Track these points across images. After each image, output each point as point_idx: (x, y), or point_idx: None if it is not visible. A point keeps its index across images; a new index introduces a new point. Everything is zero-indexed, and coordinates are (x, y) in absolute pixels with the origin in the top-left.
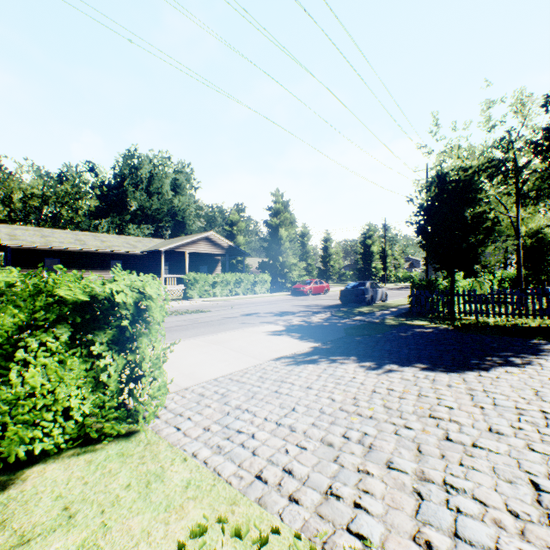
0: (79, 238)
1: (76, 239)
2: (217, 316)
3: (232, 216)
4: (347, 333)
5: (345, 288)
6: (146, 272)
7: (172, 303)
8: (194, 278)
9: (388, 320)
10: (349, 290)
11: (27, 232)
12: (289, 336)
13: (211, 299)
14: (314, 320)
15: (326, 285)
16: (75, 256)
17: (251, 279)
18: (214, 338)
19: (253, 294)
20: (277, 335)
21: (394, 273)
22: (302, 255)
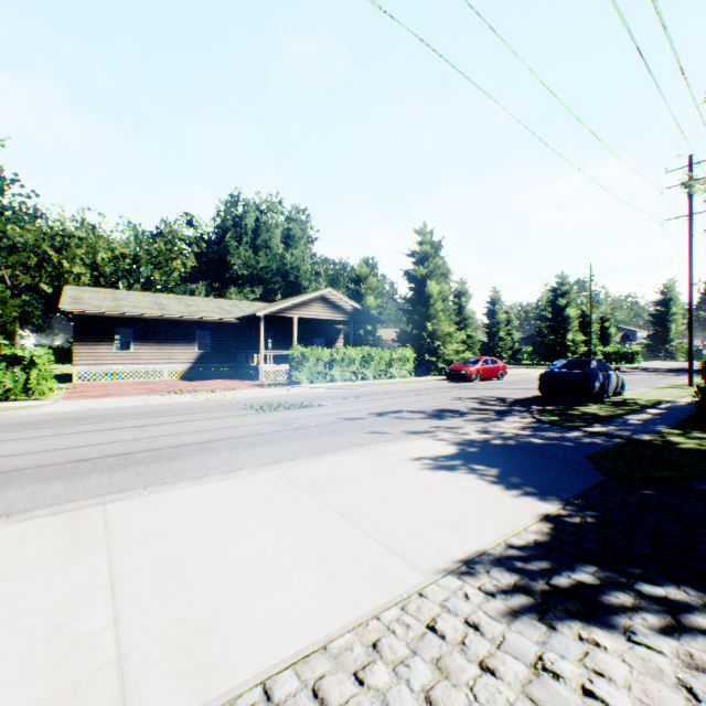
0: (159, 302)
1: (154, 303)
2: (329, 416)
3: (358, 270)
4: (606, 472)
5: (549, 370)
6: (242, 347)
7: (268, 391)
8: (302, 353)
9: (673, 436)
10: (558, 373)
11: (97, 295)
12: (471, 474)
13: (326, 385)
14: (509, 432)
15: (501, 366)
16: (151, 325)
17: (385, 356)
18: (310, 470)
19: (389, 378)
20: (443, 470)
21: (602, 349)
22: (457, 323)
